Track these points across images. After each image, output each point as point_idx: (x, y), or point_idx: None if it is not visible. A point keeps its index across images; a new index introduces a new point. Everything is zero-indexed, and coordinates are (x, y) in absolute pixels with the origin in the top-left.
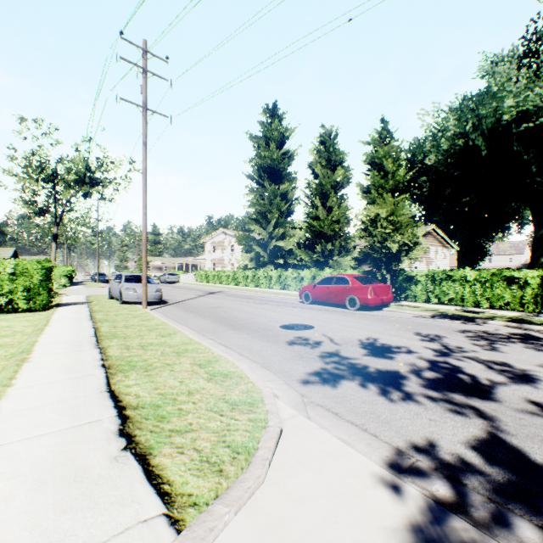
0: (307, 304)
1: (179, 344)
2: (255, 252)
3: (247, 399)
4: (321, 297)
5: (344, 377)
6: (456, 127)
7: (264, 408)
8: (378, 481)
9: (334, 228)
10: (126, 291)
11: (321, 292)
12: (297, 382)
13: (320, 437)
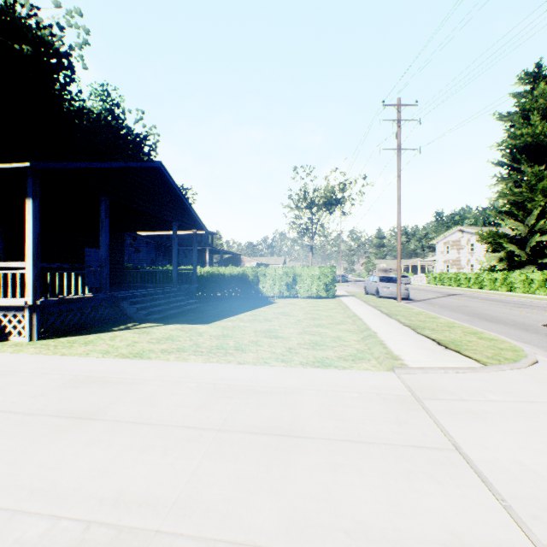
0: None
1: (445, 323)
2: (506, 251)
3: (510, 348)
4: None
5: None
6: None
7: (523, 352)
8: None
9: None
10: (382, 288)
11: None
12: None
13: None
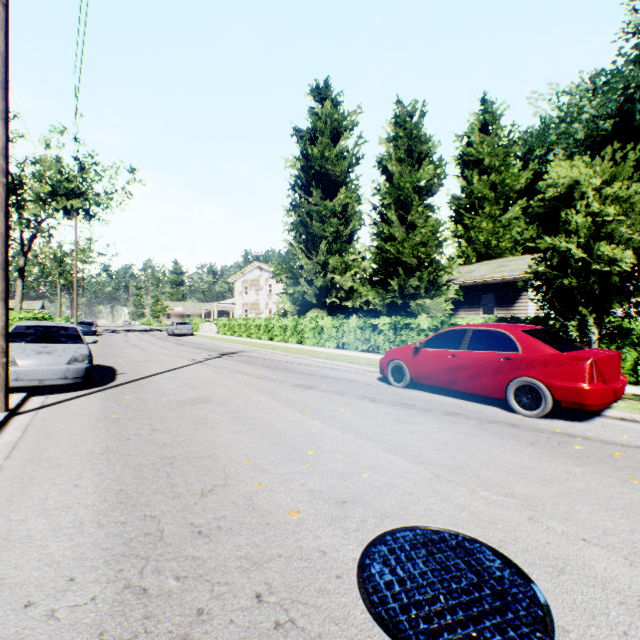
0: (399, 387)
1: None
2: (300, 291)
3: None
4: (436, 375)
5: None
6: (593, 107)
7: None
8: None
9: (418, 254)
10: None
11: (434, 364)
12: None
13: None
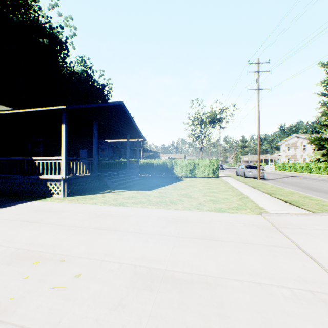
0: None
1: (288, 191)
2: (327, 149)
3: None
4: None
5: None
6: None
7: None
8: None
9: None
10: (247, 172)
11: None
12: None
13: None
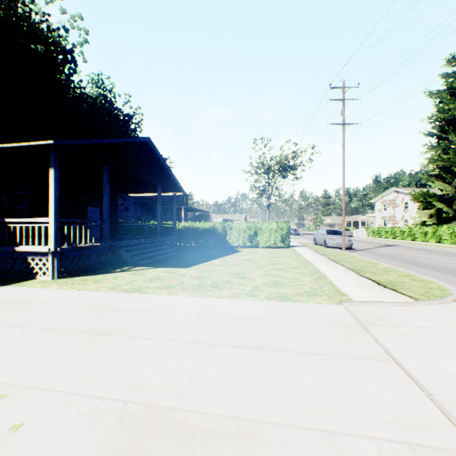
0: None
1: (383, 268)
2: (435, 208)
3: (438, 288)
4: None
5: None
6: None
7: (449, 291)
8: None
9: None
10: (328, 240)
11: None
12: None
13: None
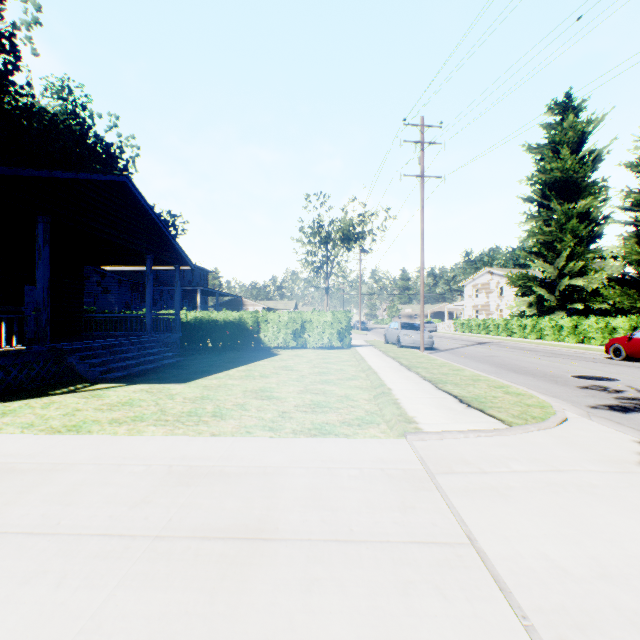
0: (617, 360)
1: (470, 376)
2: (536, 295)
3: (538, 404)
4: None
5: (637, 411)
6: None
7: (552, 409)
8: (636, 442)
9: None
10: (403, 337)
11: (639, 346)
12: (584, 406)
13: (597, 426)
